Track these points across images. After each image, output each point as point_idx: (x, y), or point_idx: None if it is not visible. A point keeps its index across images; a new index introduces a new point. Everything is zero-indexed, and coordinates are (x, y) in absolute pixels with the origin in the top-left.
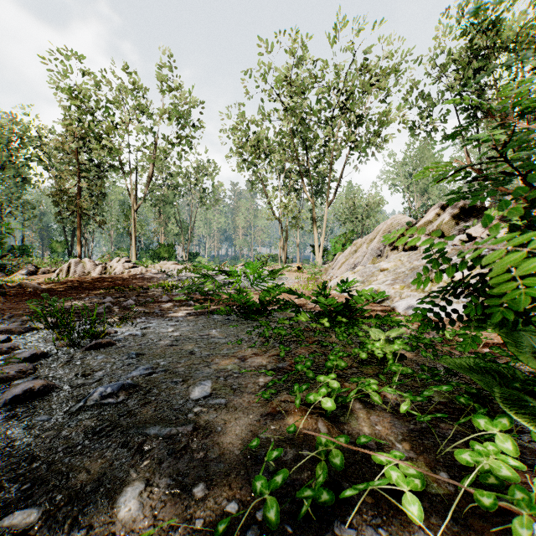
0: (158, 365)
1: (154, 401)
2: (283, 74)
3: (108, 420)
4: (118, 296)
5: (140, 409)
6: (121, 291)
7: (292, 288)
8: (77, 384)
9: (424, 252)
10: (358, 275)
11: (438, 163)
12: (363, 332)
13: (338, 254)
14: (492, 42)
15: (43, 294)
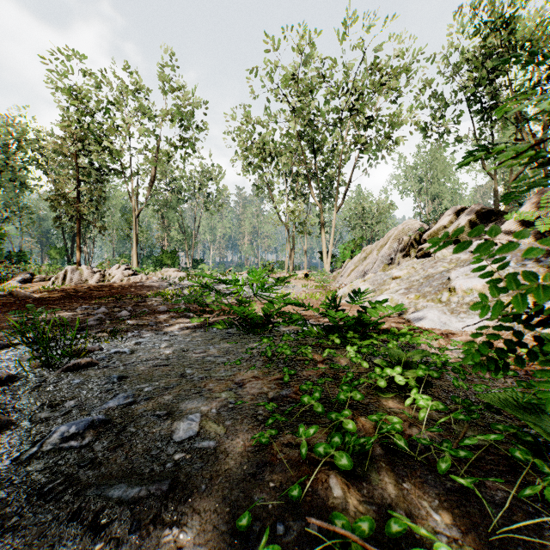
0: (141, 392)
1: (127, 444)
2: (290, 74)
3: (63, 474)
4: (114, 305)
5: (108, 455)
6: (117, 301)
7: (299, 297)
8: (40, 419)
9: (474, 262)
10: (369, 284)
11: (489, 144)
12: (379, 352)
13: (347, 261)
14: (507, 40)
15: (28, 305)
